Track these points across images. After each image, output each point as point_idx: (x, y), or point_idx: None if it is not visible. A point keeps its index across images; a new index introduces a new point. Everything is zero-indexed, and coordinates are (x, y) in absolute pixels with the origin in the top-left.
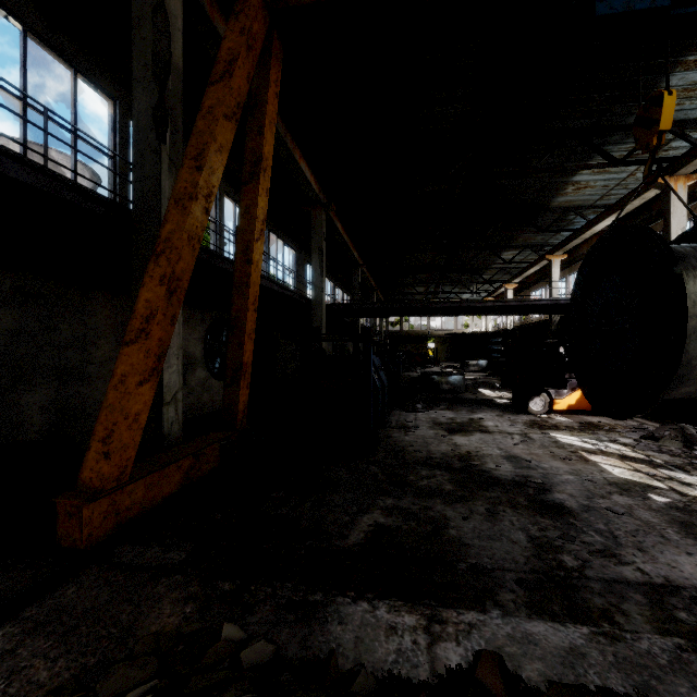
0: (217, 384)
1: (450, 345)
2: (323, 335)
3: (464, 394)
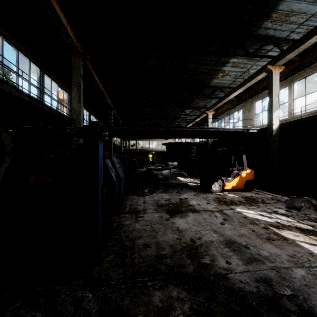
0: None
1: (159, 156)
2: None
3: (171, 181)
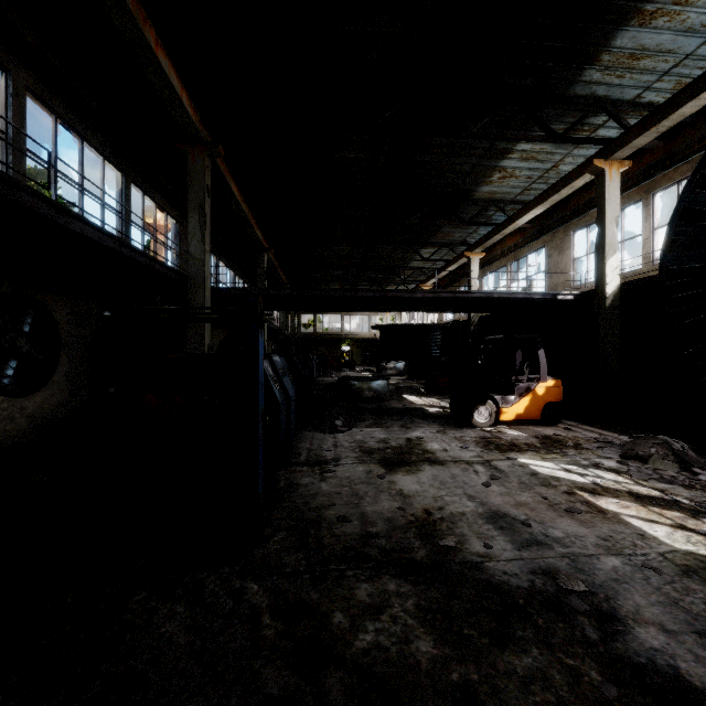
0: (7, 404)
1: (365, 348)
2: (207, 328)
3: (389, 403)
